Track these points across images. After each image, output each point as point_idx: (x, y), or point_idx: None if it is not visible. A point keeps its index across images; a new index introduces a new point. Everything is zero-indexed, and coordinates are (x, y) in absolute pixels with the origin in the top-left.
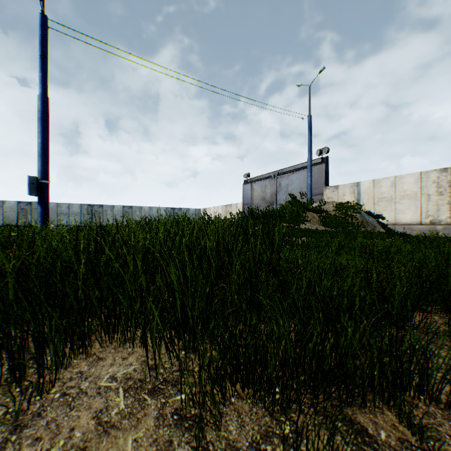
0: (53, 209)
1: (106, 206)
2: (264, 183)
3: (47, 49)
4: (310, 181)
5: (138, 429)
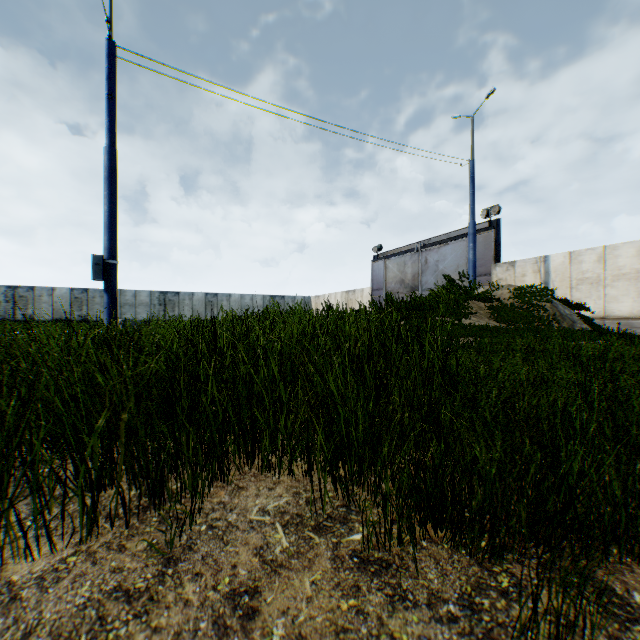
0: None
1: (183, 293)
2: (403, 259)
3: (115, 86)
4: (472, 255)
5: (313, 571)
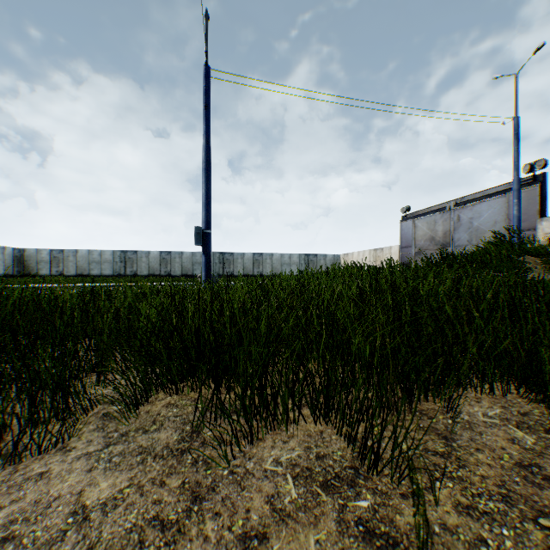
0: (189, 258)
1: (237, 253)
2: (433, 218)
3: (209, 99)
4: (516, 211)
5: None
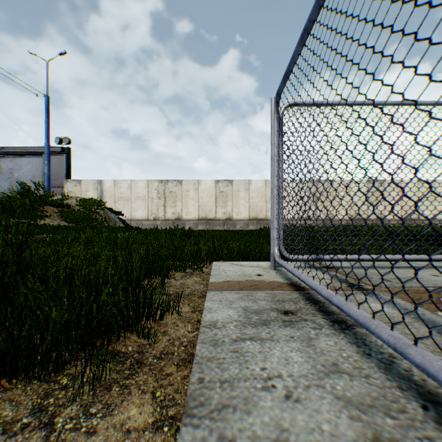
0: None
1: None
2: None
3: None
4: (48, 170)
5: None
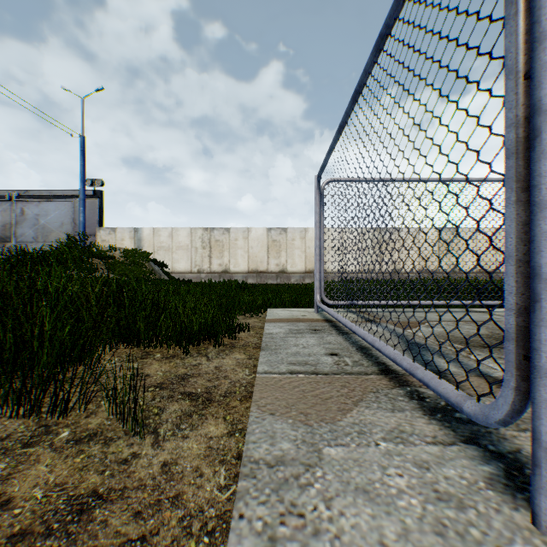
0: None
1: None
2: None
3: None
4: (84, 218)
5: (155, 364)
